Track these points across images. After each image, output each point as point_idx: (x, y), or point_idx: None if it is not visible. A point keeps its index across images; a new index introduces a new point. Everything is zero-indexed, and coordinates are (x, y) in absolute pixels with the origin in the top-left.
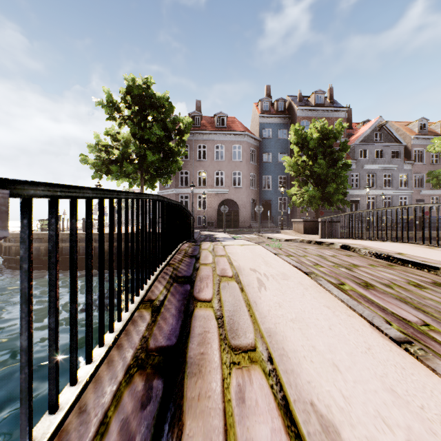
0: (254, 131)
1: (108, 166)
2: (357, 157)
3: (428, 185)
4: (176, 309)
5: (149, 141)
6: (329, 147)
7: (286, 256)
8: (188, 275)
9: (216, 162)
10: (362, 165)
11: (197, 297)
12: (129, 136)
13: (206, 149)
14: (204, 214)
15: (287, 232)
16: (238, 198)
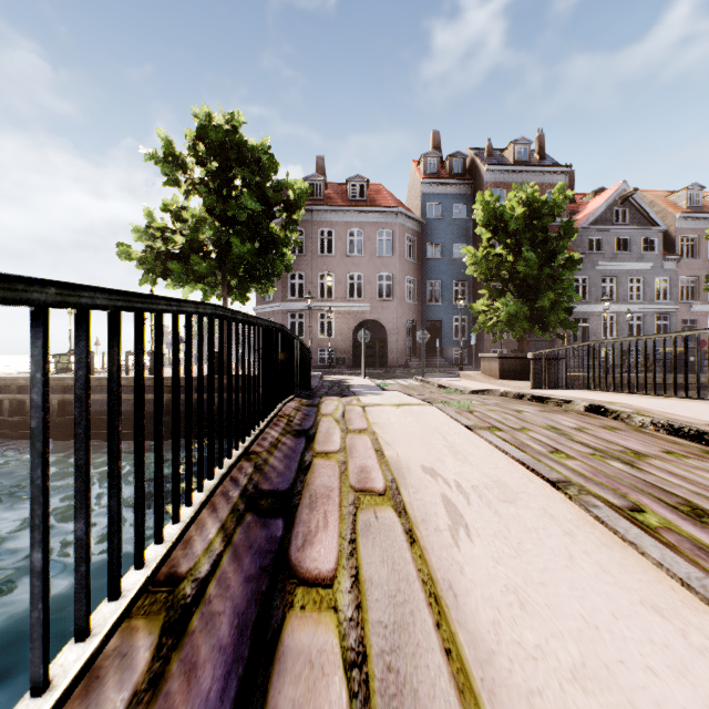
0: (413, 207)
1: (166, 263)
2: (585, 249)
3: (704, 296)
4: (233, 616)
5: (236, 221)
6: (541, 231)
7: (487, 430)
8: (284, 489)
9: (350, 259)
10: (593, 263)
11: (297, 565)
12: (204, 214)
13: (333, 237)
14: (331, 345)
15: (471, 376)
16: (387, 317)
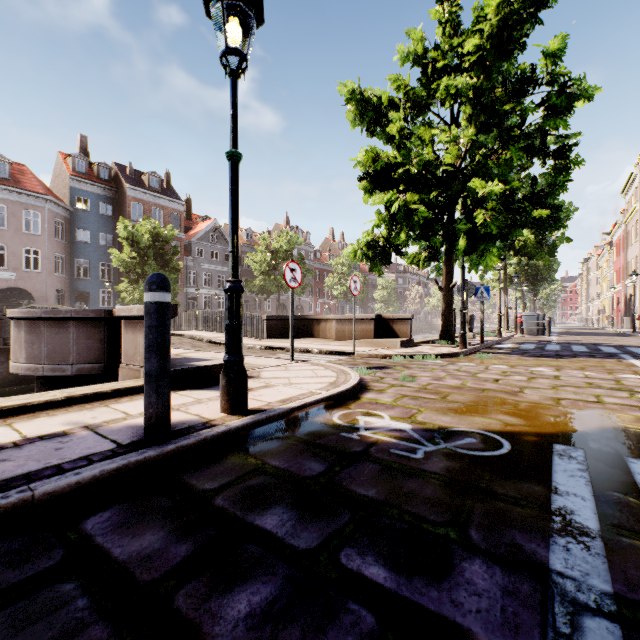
0: (61, 192)
1: None
2: (195, 255)
3: None
4: None
5: None
6: (161, 249)
7: None
8: None
9: None
10: (199, 264)
11: None
12: None
13: None
14: None
15: None
16: (35, 286)
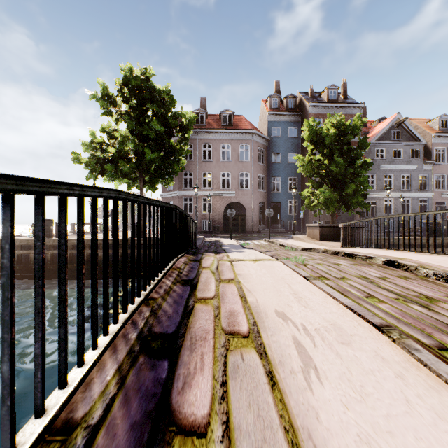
0: (262, 130)
1: (103, 165)
2: (373, 157)
3: None
4: None
5: (148, 138)
6: (346, 145)
7: (318, 279)
8: (171, 332)
9: (222, 163)
10: (378, 165)
11: (176, 410)
12: (128, 134)
13: (211, 149)
14: (210, 218)
15: (301, 238)
16: (246, 200)
